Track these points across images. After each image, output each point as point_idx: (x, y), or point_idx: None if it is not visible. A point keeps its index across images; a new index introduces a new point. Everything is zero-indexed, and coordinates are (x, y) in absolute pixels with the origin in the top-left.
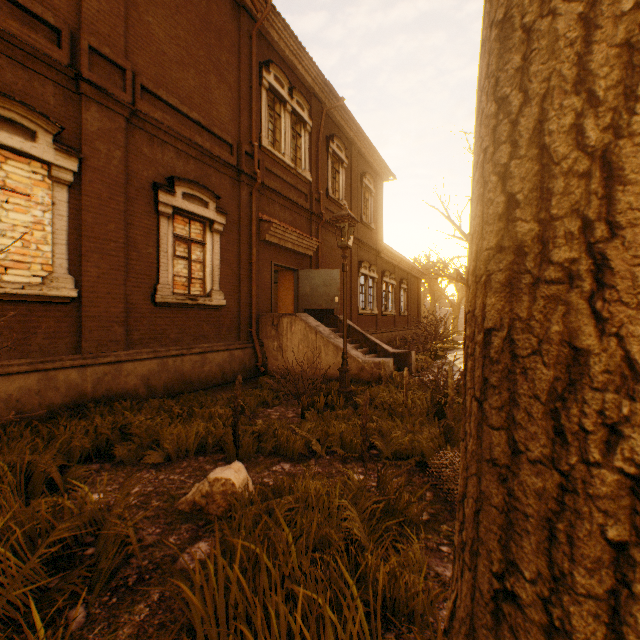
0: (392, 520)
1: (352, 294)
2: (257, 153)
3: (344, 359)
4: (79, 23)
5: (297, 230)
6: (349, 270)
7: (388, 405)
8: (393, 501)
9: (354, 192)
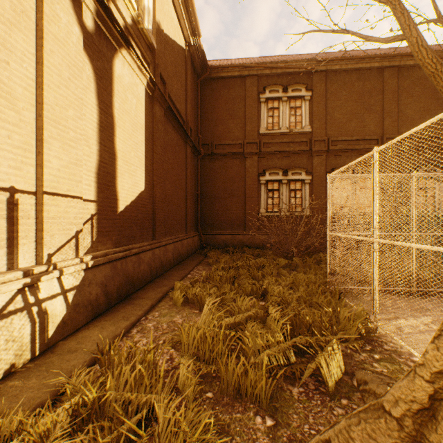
0: None
1: None
2: None
3: None
4: (382, 132)
5: None
6: None
7: None
8: None
9: None
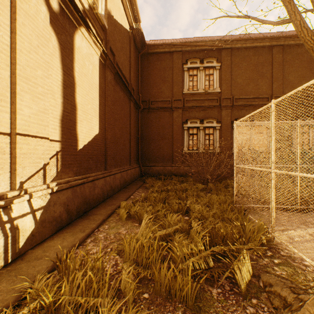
0: None
1: None
2: None
3: None
4: (271, 92)
5: None
6: None
7: None
8: None
9: None
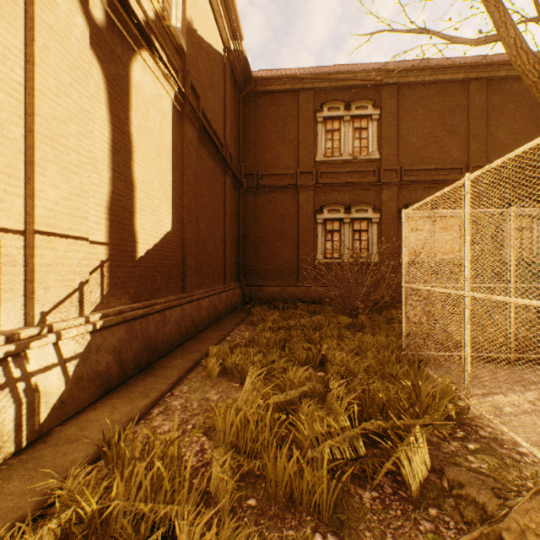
0: None
1: None
2: None
3: None
4: (467, 160)
5: None
6: None
7: None
8: None
9: None
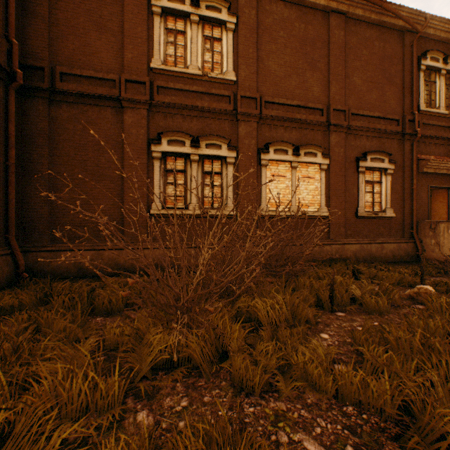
0: None
1: None
2: (416, 118)
3: None
4: (327, 101)
5: None
6: None
7: None
8: None
9: None
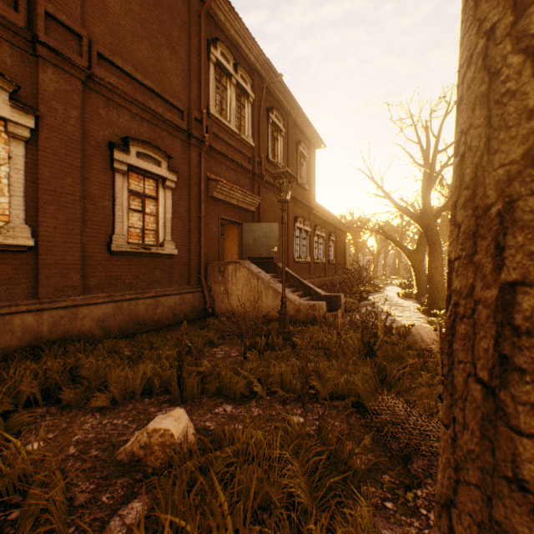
0: (334, 472)
1: (289, 245)
2: (205, 119)
3: (283, 302)
4: None
5: (241, 188)
6: (286, 224)
7: (323, 344)
8: (334, 450)
9: (291, 157)
